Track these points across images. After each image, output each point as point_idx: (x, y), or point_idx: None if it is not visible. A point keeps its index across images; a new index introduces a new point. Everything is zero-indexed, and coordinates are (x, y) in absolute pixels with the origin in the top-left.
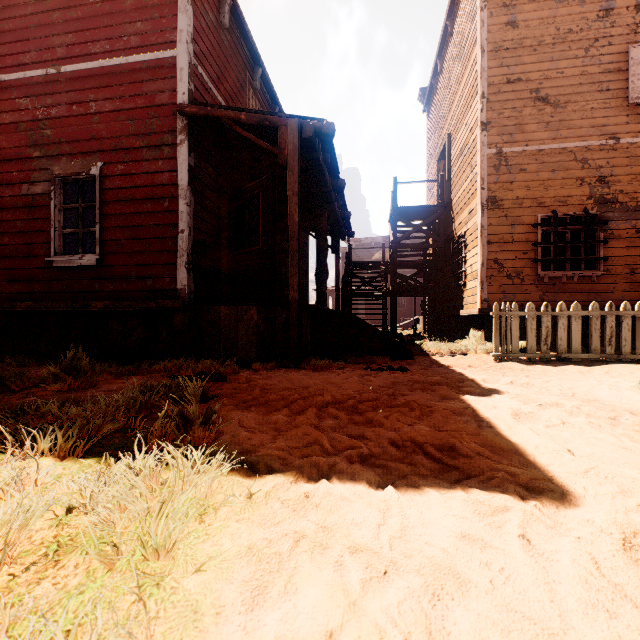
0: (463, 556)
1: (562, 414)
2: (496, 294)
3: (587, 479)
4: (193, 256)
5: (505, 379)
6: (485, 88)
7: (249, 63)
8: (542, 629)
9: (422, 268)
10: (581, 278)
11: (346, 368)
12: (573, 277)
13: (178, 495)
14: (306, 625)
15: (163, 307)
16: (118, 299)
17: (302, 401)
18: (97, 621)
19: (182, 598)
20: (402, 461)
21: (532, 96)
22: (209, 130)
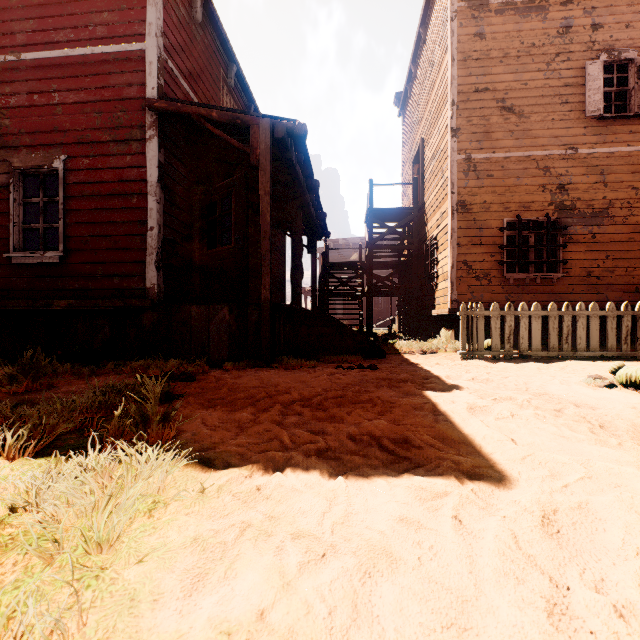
0: (399, 537)
1: (513, 407)
2: (465, 295)
3: (523, 465)
4: (163, 254)
5: (468, 376)
6: (455, 96)
7: (223, 60)
8: (457, 597)
9: (397, 269)
10: (543, 280)
11: (318, 367)
12: (536, 279)
13: (126, 491)
14: (240, 606)
15: (131, 306)
16: (83, 298)
17: (269, 399)
18: (29, 612)
19: (121, 588)
20: (357, 454)
21: (499, 105)
22: (180, 126)
